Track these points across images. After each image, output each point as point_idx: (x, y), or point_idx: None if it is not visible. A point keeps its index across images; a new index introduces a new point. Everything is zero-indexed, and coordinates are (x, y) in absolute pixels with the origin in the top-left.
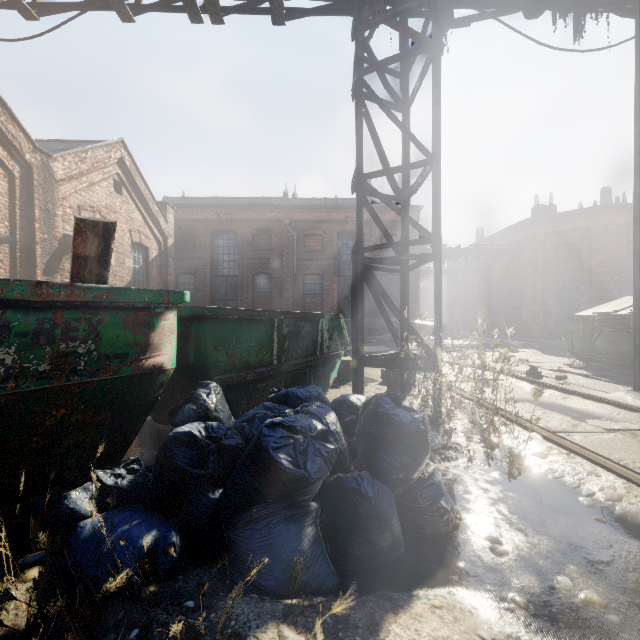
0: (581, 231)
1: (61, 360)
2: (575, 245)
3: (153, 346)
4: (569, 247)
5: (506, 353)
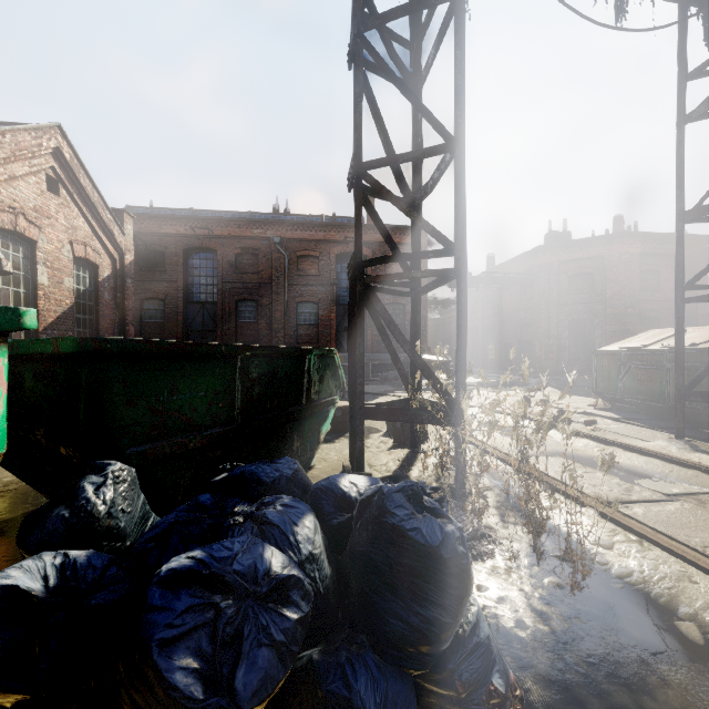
0: (595, 260)
1: None
2: (589, 275)
3: None
4: (583, 277)
5: (524, 392)
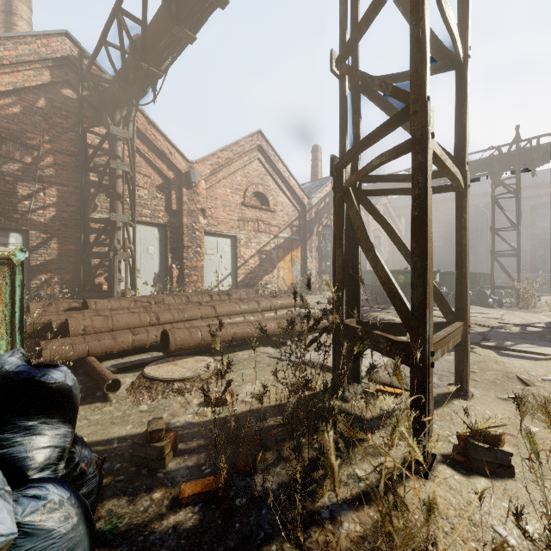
0: None
1: None
2: None
3: (436, 278)
4: None
5: None
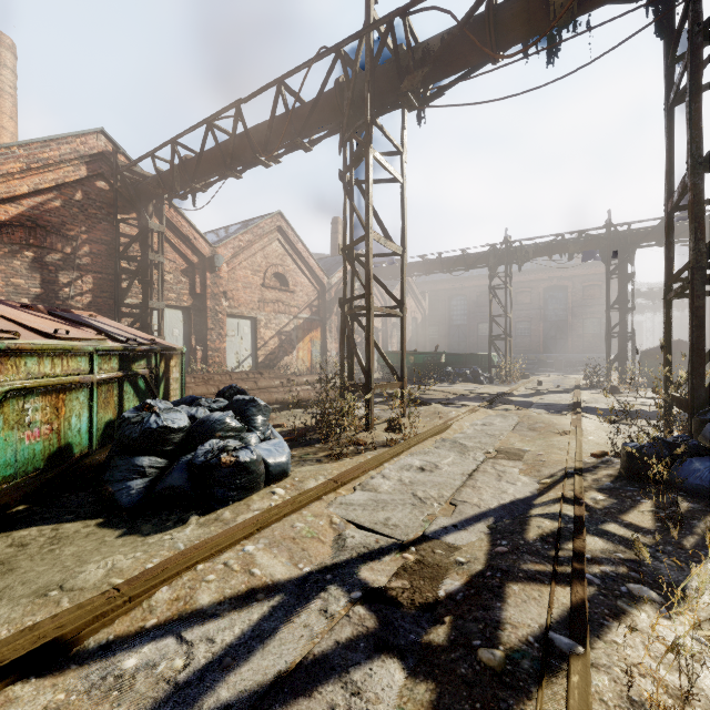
0: None
1: (433, 360)
2: None
3: (442, 359)
4: None
5: None
